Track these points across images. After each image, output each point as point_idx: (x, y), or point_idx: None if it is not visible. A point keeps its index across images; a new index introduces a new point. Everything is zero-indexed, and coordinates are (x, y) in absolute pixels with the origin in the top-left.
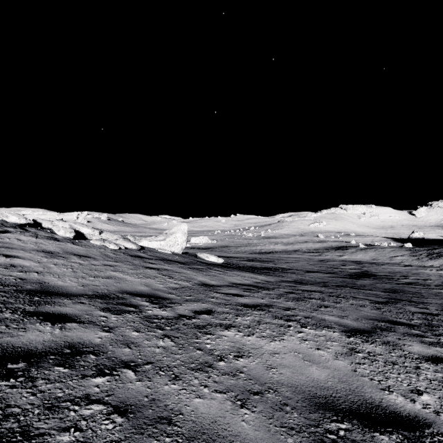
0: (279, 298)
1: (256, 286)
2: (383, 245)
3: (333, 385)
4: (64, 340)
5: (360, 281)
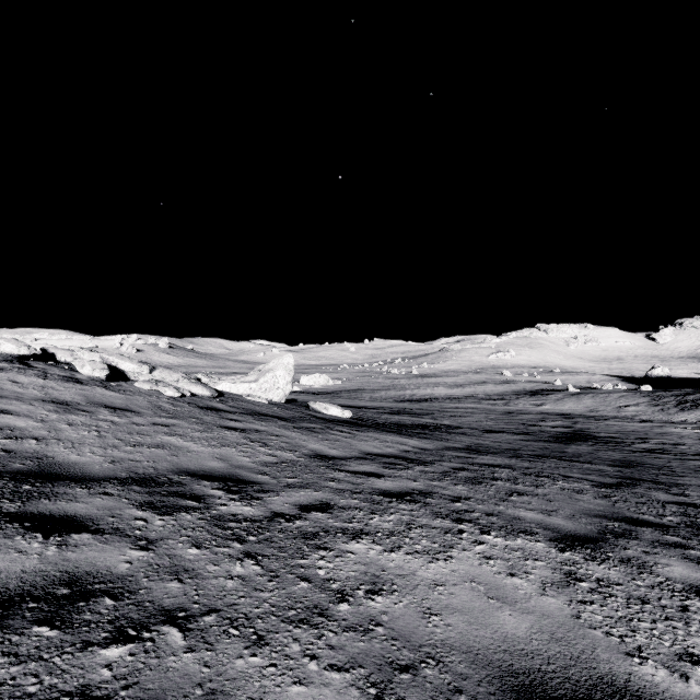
0: (442, 479)
1: (404, 459)
2: (606, 388)
3: (542, 647)
4: (62, 568)
5: (573, 447)
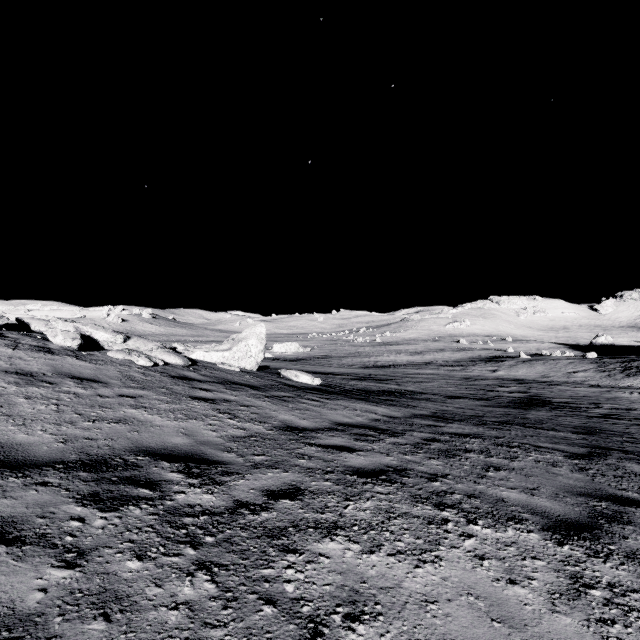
0: (415, 453)
1: (375, 429)
2: (555, 355)
3: None
4: None
5: (533, 413)
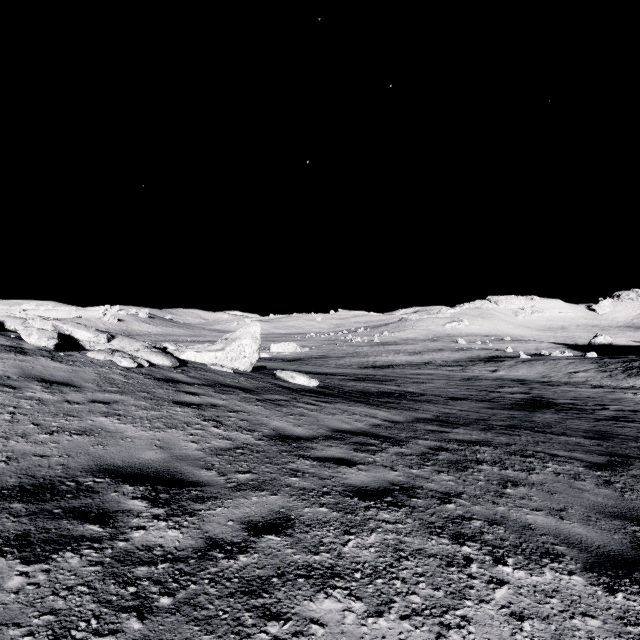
0: (422, 465)
1: (376, 437)
2: (555, 355)
3: None
4: None
5: (539, 415)
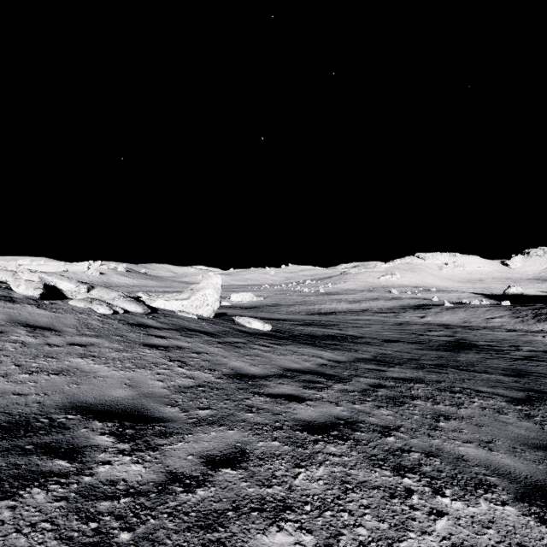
0: (364, 401)
1: (322, 375)
2: (474, 303)
3: None
4: None
5: (463, 355)
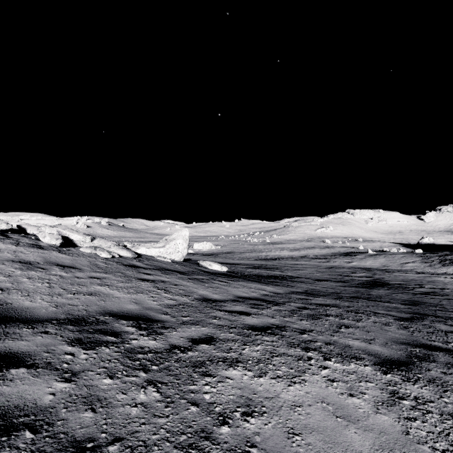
0: (291, 316)
1: (264, 301)
2: (393, 251)
3: None
4: None
5: (375, 291)
